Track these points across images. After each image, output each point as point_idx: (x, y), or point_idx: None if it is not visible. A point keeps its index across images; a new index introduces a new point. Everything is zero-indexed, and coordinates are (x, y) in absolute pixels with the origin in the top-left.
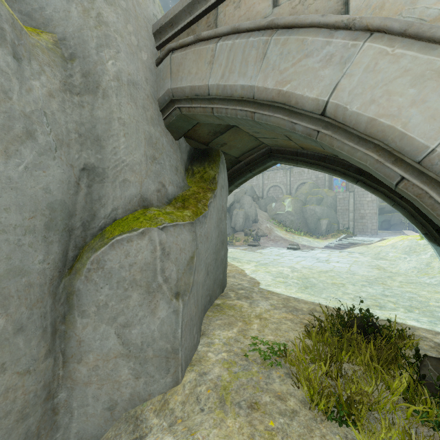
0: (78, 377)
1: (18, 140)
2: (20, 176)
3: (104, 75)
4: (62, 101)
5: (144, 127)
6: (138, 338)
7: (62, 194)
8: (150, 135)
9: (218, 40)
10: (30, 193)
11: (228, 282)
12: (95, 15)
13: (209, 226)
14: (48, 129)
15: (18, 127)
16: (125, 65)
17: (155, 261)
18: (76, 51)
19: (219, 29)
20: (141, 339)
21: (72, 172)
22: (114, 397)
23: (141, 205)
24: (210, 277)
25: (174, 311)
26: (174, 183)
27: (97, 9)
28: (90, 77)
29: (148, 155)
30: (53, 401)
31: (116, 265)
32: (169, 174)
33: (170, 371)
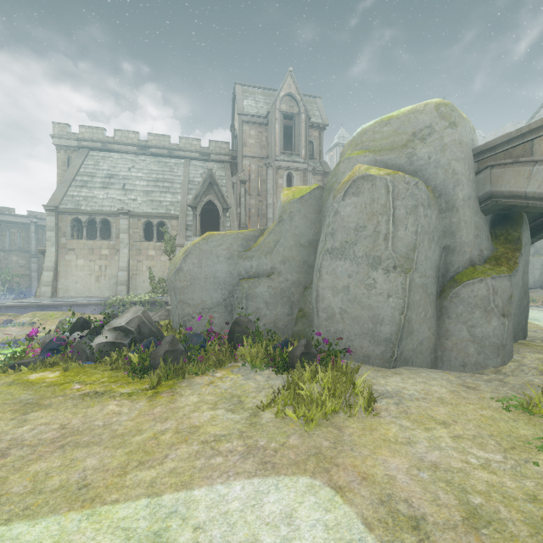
0: (446, 346)
1: (431, 242)
2: (431, 256)
3: (457, 200)
4: (438, 219)
5: (473, 219)
6: (479, 334)
7: (438, 261)
8: (475, 222)
9: (534, 164)
10: (433, 262)
11: (528, 334)
12: (451, 171)
13: (518, 277)
14: (436, 234)
15: (431, 237)
16: (466, 191)
17: (489, 295)
18: (441, 192)
19: (535, 158)
20: (481, 335)
21: (440, 250)
22: (465, 361)
23: (470, 264)
24: (514, 318)
25: (502, 323)
26: (487, 248)
27: (452, 168)
28: (449, 203)
29: (474, 234)
30: (435, 354)
31: (466, 295)
32: (485, 243)
33: (500, 356)
